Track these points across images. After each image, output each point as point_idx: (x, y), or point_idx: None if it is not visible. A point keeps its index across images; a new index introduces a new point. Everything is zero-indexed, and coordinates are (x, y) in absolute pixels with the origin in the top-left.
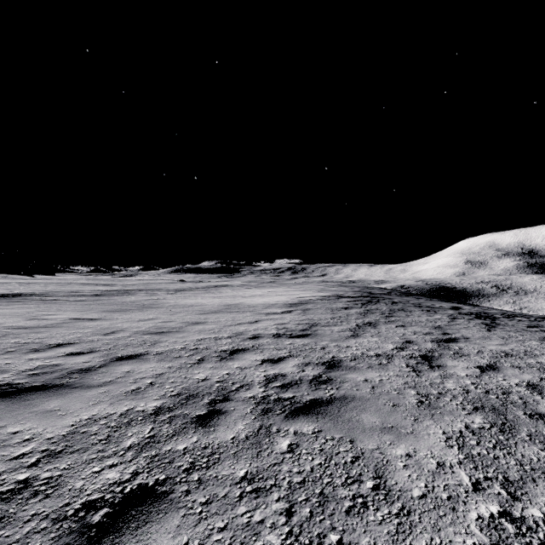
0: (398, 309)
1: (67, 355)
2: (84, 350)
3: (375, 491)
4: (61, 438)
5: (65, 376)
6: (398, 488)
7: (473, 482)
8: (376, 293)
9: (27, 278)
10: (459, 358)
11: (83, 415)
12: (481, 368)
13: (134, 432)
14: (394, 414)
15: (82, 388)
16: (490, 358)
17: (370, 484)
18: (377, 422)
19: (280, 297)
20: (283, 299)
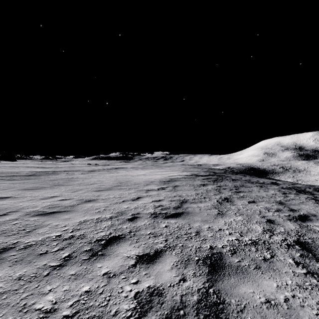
0: (239, 185)
1: None
2: None
3: None
4: None
5: None
6: None
7: None
8: (218, 172)
9: None
10: None
11: None
12: None
13: None
14: None
15: None
16: None
17: None
18: None
19: (157, 176)
20: (159, 177)
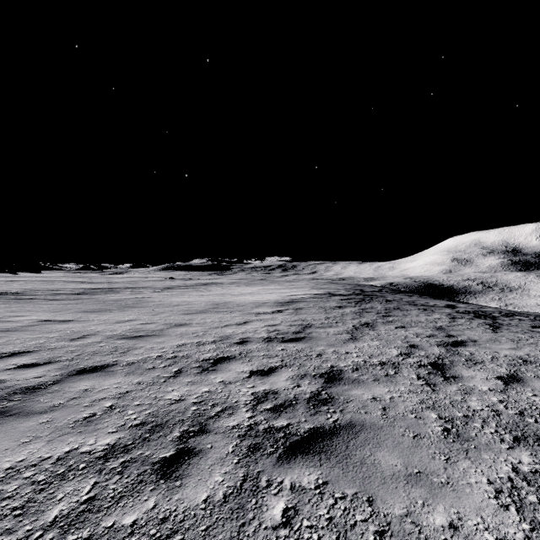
0: (393, 308)
1: (18, 367)
2: (41, 360)
3: None
4: None
5: (3, 399)
6: None
7: None
8: (368, 290)
9: (9, 276)
10: (474, 367)
11: (5, 463)
12: (503, 379)
13: (67, 491)
14: (418, 450)
15: (19, 416)
16: (509, 367)
17: None
18: (399, 466)
19: (271, 295)
20: (274, 297)
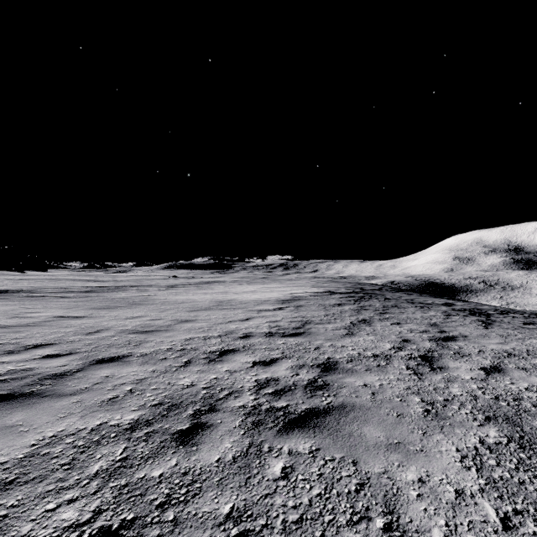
0: (391, 305)
1: (43, 358)
2: (63, 351)
3: (387, 533)
4: (17, 463)
5: (36, 383)
6: (414, 528)
7: (502, 517)
8: (368, 289)
9: (17, 274)
10: (460, 359)
11: (48, 432)
12: (485, 370)
13: (103, 453)
14: (400, 426)
15: (52, 397)
16: (493, 359)
17: (380, 523)
18: (382, 437)
19: (272, 293)
20: (276, 295)
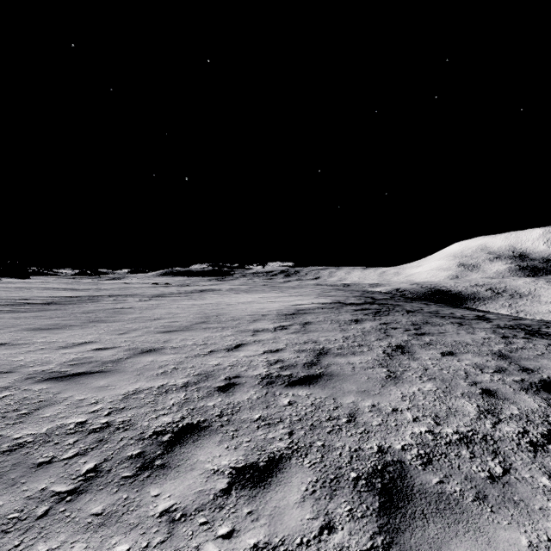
0: (421, 322)
1: None
2: None
3: None
4: None
5: None
6: None
7: None
8: (380, 298)
9: None
10: None
11: None
12: None
13: None
14: None
15: None
16: None
17: None
18: None
19: (273, 305)
20: (277, 307)
